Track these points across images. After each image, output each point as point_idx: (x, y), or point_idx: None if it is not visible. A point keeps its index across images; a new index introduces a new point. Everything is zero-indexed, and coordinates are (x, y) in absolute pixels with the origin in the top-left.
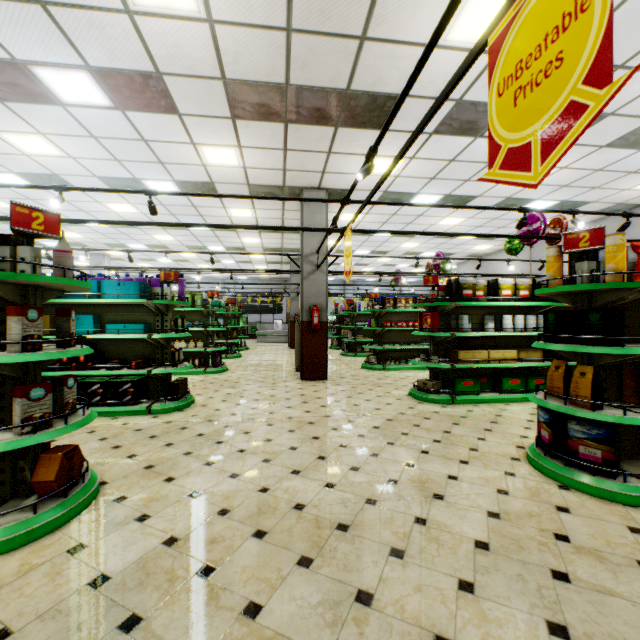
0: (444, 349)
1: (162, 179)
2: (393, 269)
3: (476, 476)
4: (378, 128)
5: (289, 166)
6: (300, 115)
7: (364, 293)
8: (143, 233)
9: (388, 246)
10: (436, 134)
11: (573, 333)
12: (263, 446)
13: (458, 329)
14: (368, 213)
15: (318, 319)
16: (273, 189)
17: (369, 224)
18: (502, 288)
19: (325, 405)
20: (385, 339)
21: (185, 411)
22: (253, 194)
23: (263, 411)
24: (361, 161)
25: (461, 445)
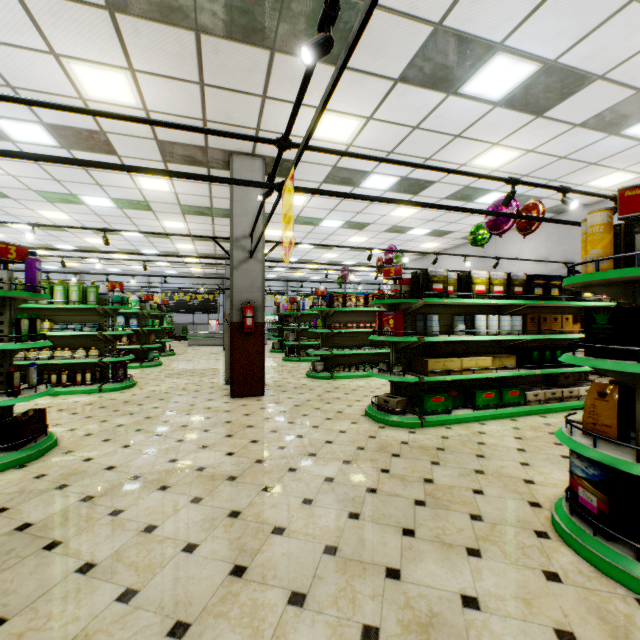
0: (408, 357)
1: (22, 118)
2: (339, 267)
3: (506, 592)
4: (330, 61)
5: (210, 114)
6: (218, 19)
7: (309, 291)
8: (22, 207)
9: (335, 240)
10: (402, 82)
11: (639, 343)
12: (134, 548)
13: (426, 332)
14: (314, 196)
15: (252, 320)
16: (193, 151)
17: (315, 211)
18: (476, 282)
19: (257, 439)
20: (333, 342)
21: (28, 467)
22: (166, 156)
23: (161, 458)
24: (306, 116)
25: (456, 509)
